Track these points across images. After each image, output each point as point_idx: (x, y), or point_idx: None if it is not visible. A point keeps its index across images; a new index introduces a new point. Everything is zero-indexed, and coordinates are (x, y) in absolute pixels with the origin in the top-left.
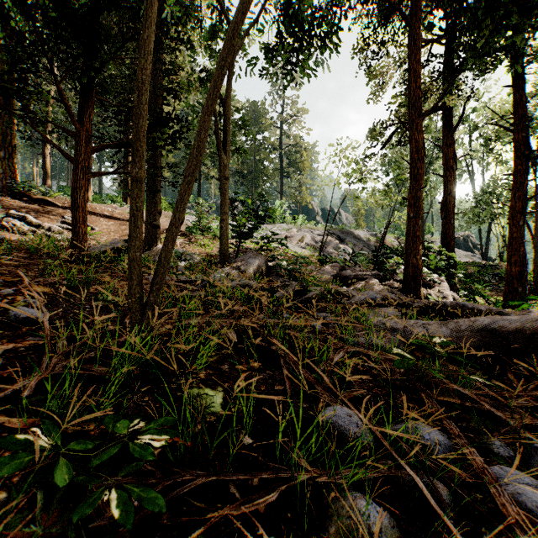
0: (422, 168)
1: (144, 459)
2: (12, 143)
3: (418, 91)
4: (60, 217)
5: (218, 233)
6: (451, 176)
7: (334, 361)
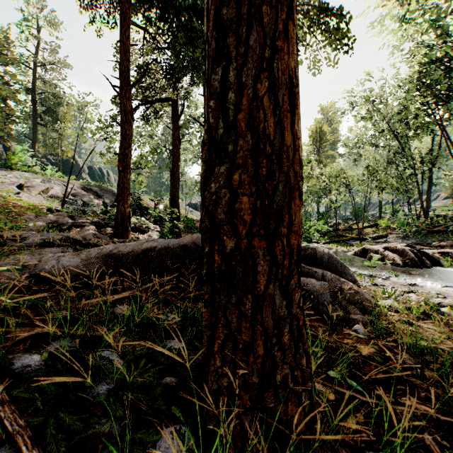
0: (130, 130)
1: None
2: None
3: (127, 63)
4: None
5: None
6: (177, 152)
7: None
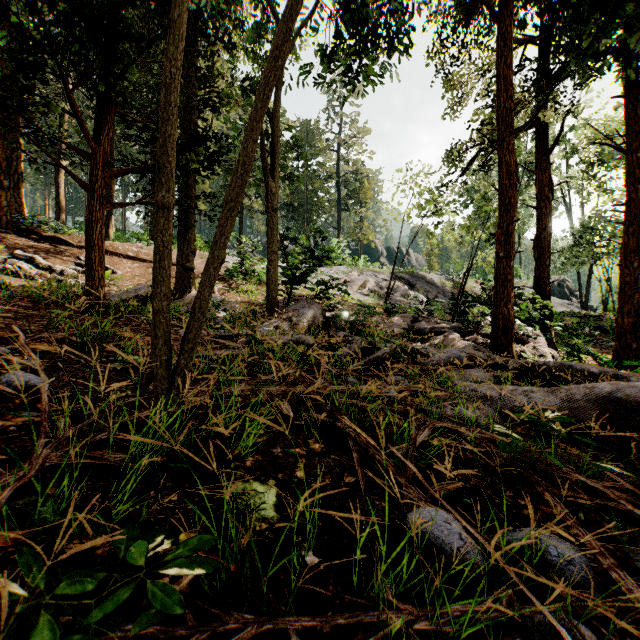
0: (514, 197)
1: (167, 611)
2: (18, 170)
3: (509, 102)
4: (74, 258)
5: (264, 277)
6: (547, 207)
7: (417, 441)
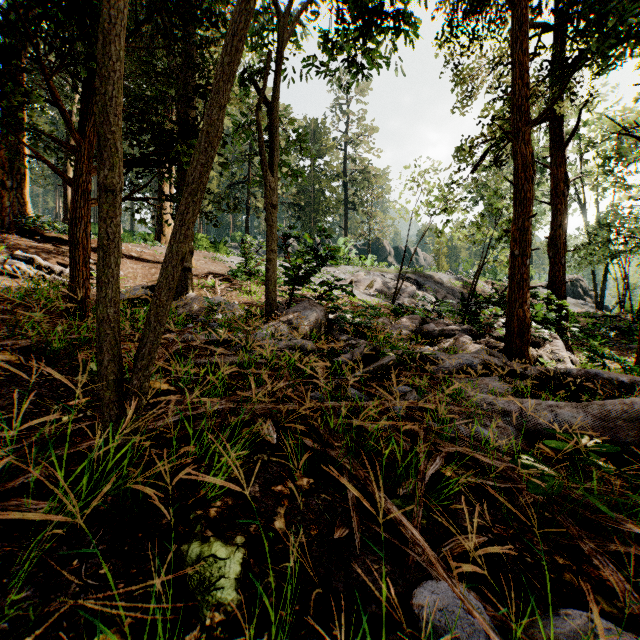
0: (531, 191)
1: None
2: (20, 170)
3: (525, 90)
4: None
5: None
6: (562, 203)
7: (427, 475)
